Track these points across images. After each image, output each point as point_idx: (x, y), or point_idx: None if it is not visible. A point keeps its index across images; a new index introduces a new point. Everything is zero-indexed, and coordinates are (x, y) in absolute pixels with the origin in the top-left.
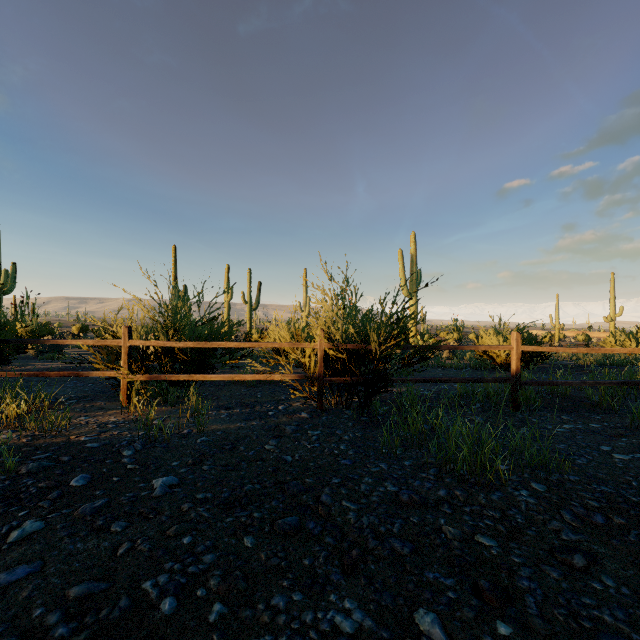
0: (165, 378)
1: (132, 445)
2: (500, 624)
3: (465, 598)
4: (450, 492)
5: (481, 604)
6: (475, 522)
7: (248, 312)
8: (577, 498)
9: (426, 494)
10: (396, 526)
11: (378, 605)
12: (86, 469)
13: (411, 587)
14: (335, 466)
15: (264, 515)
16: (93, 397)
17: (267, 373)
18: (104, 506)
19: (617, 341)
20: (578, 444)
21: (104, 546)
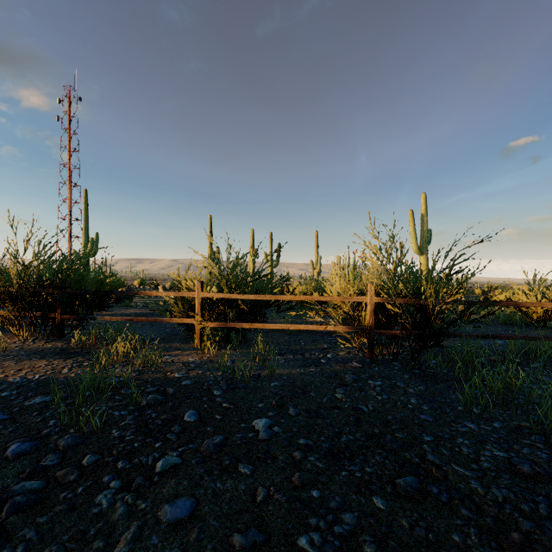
0: (231, 326)
1: (219, 385)
2: None
3: None
4: None
5: None
6: None
7: (270, 269)
8: None
9: (549, 466)
10: (541, 505)
11: None
12: (191, 405)
13: None
14: (416, 421)
15: (376, 471)
16: (169, 339)
17: (323, 324)
18: (222, 445)
19: None
20: None
21: (241, 489)
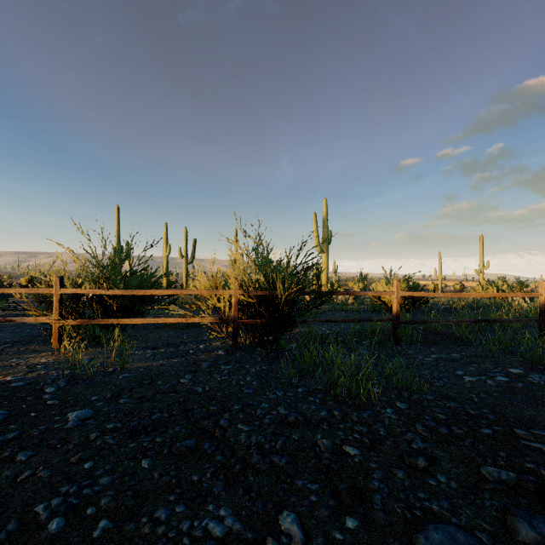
0: (95, 322)
1: (56, 383)
2: (349, 519)
3: (325, 500)
4: (330, 412)
5: (337, 504)
6: (346, 436)
7: (184, 265)
8: (430, 413)
9: (310, 415)
10: (279, 443)
11: (250, 511)
12: (5, 406)
13: (281, 493)
14: (239, 395)
15: (166, 439)
16: (28, 341)
17: (187, 316)
18: (15, 439)
19: (484, 289)
20: (439, 370)
21: (5, 475)
